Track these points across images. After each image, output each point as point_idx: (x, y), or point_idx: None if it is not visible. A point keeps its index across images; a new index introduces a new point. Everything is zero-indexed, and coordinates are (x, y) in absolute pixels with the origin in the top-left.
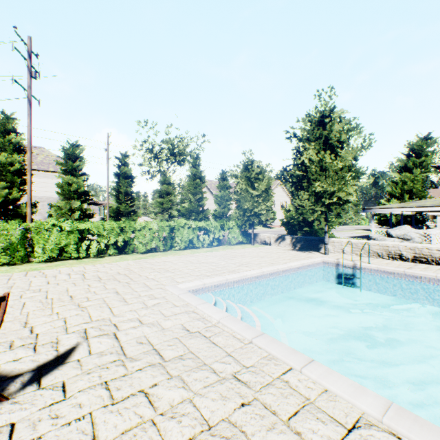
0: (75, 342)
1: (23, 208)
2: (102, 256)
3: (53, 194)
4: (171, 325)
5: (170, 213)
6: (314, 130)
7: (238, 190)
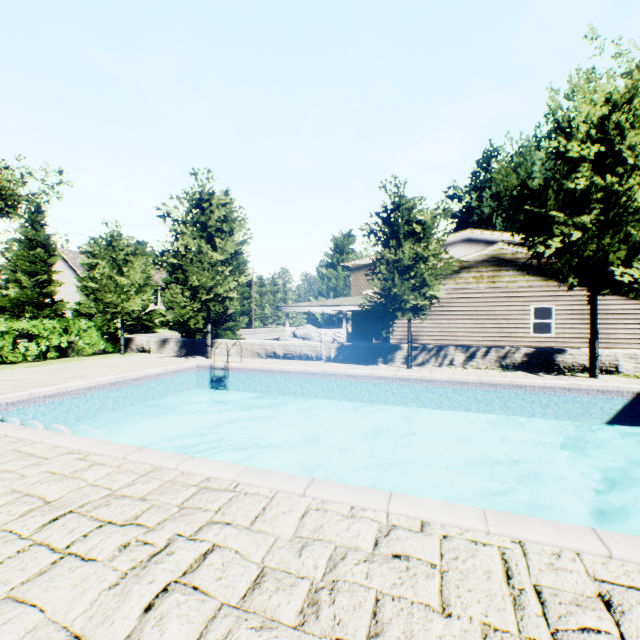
0: None
1: None
2: None
3: None
4: None
5: None
6: (192, 213)
7: (98, 276)
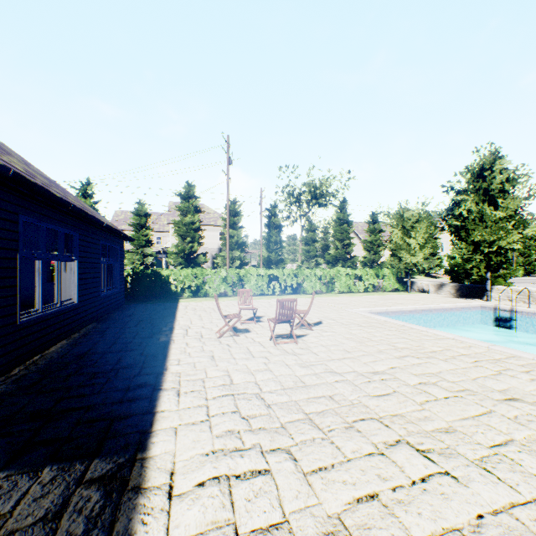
0: (318, 320)
1: (200, 258)
2: (281, 295)
3: (213, 245)
4: (359, 320)
5: (315, 261)
6: (472, 183)
7: (393, 239)
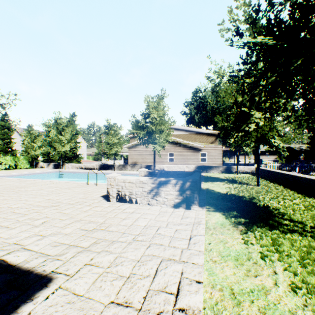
0: None
1: None
2: None
3: None
4: None
5: None
6: (55, 124)
7: (26, 143)
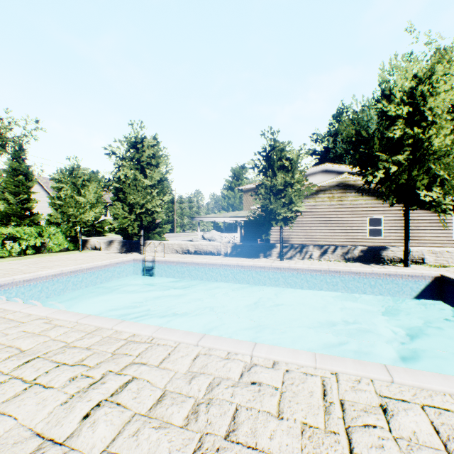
0: None
1: None
2: None
3: None
4: None
5: None
6: (130, 151)
7: (63, 196)
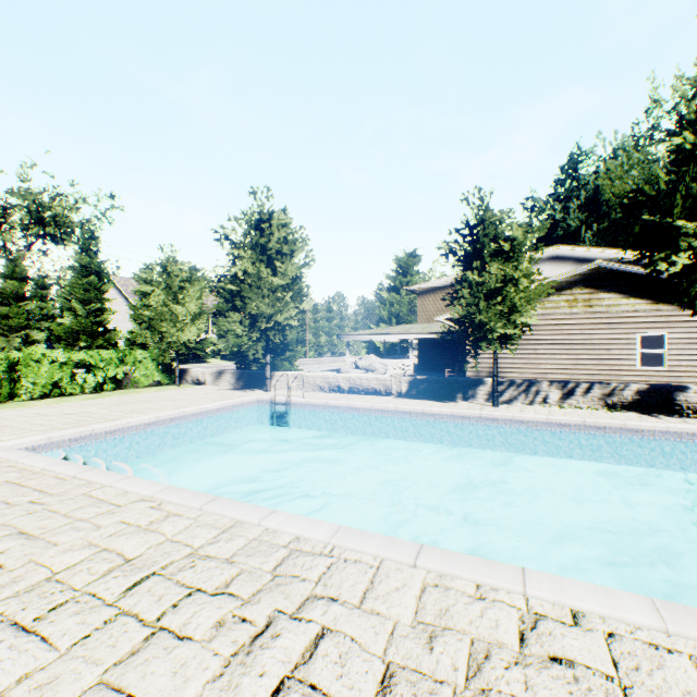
0: None
1: None
2: None
3: None
4: None
5: (26, 335)
6: (251, 235)
7: (153, 304)
